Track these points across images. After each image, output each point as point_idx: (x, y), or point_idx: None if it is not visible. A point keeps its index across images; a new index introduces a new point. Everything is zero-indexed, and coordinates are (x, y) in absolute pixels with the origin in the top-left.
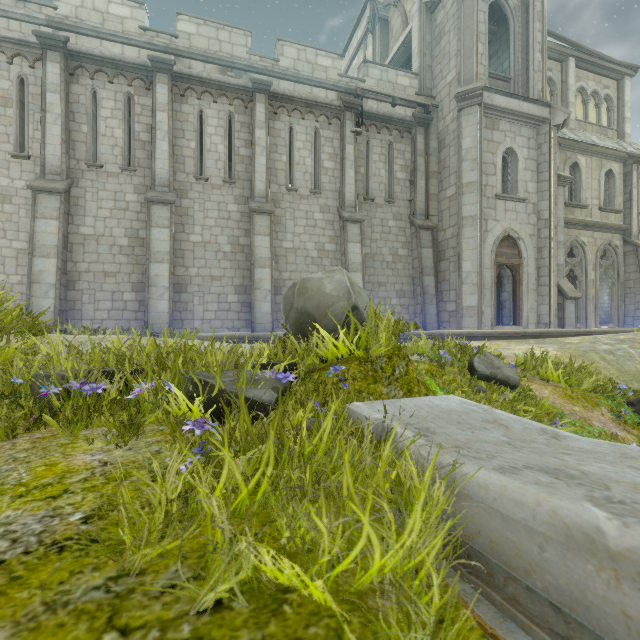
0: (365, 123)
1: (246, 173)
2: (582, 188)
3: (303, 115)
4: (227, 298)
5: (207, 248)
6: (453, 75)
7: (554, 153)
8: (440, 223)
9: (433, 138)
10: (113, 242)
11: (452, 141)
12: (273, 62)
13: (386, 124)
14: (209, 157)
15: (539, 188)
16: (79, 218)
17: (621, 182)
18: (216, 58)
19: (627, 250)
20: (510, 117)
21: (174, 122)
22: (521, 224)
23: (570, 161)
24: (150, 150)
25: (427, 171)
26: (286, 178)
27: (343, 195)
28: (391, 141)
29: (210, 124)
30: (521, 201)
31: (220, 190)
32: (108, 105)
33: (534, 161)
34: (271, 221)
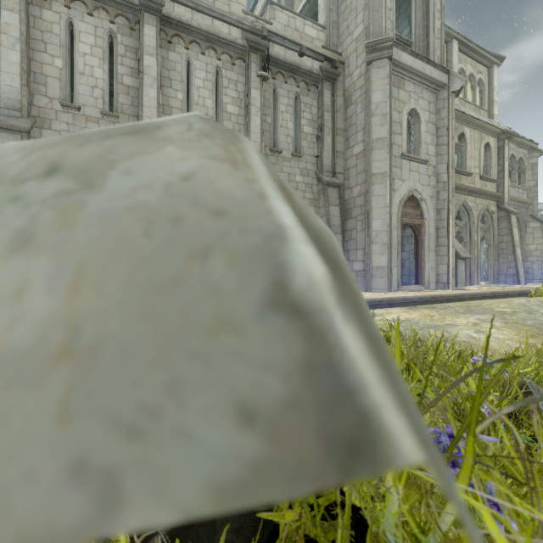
0: (272, 70)
1: (132, 107)
2: (467, 157)
3: (203, 49)
4: None
5: None
6: (360, 30)
7: (451, 119)
8: (346, 181)
9: (340, 95)
10: None
11: (359, 97)
12: None
13: (293, 74)
14: (82, 81)
15: (438, 151)
16: None
17: (495, 155)
18: None
19: (500, 215)
20: (414, 78)
21: (31, 30)
22: (423, 185)
23: (458, 131)
24: None
25: (334, 128)
26: None
27: None
28: (298, 93)
29: (83, 41)
30: (423, 162)
31: (97, 124)
32: None
33: (434, 125)
34: None
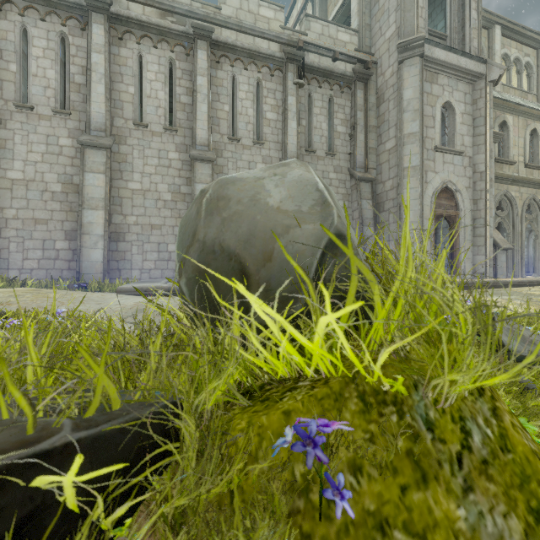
0: (307, 76)
1: (187, 121)
2: (510, 145)
3: (245, 65)
4: (167, 247)
5: (146, 196)
6: (393, 30)
7: (489, 108)
8: (379, 176)
9: (372, 93)
10: (44, 188)
11: (392, 95)
12: (215, 10)
13: (327, 78)
14: (149, 103)
15: (475, 142)
16: (6, 161)
17: None
18: (156, 1)
19: None
20: (448, 71)
21: (112, 65)
22: (458, 176)
23: (499, 119)
24: (86, 93)
25: (366, 125)
26: (228, 128)
27: (285, 146)
28: (332, 95)
29: (150, 69)
30: (458, 154)
31: (160, 137)
32: (40, 44)
33: (470, 116)
34: (213, 169)
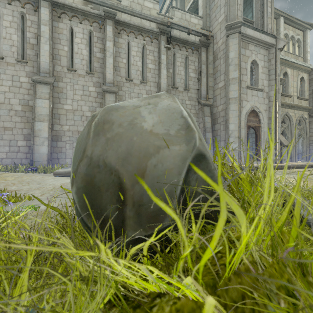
0: (172, 43)
1: (101, 68)
2: (289, 86)
3: (136, 35)
4: None
5: (75, 113)
6: (223, 17)
7: (278, 64)
8: (215, 103)
9: (211, 54)
10: (10, 108)
11: (222, 55)
12: (117, 1)
13: (184, 45)
14: (77, 57)
15: (269, 84)
16: None
17: (307, 84)
18: None
19: (311, 120)
20: (255, 42)
21: (53, 33)
22: (260, 104)
23: (283, 71)
24: (37, 50)
25: (207, 73)
26: (125, 73)
27: (160, 84)
28: (187, 55)
29: (77, 36)
30: (260, 90)
31: (84, 78)
32: (7, 19)
33: (267, 68)
34: (116, 98)
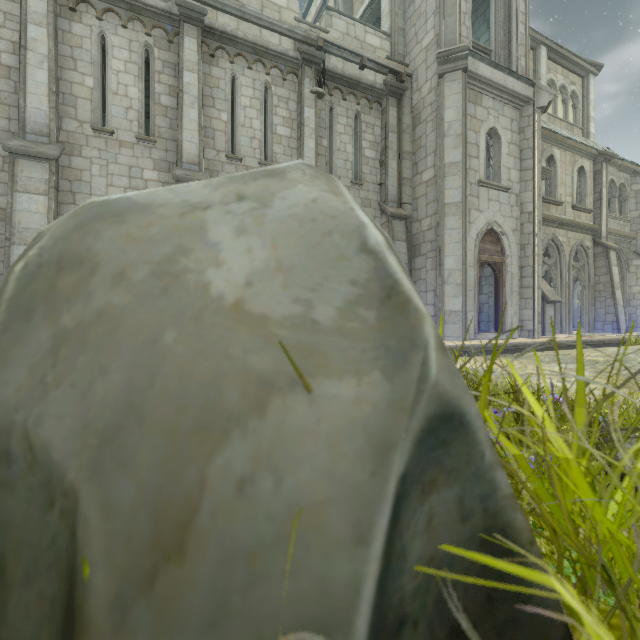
0: (328, 85)
1: (171, 130)
2: (557, 183)
3: (250, 63)
4: None
5: None
6: (431, 37)
7: (538, 139)
8: (415, 212)
9: (407, 112)
10: None
11: (429, 115)
12: None
13: (353, 90)
14: (115, 102)
15: (522, 177)
16: None
17: (591, 180)
18: None
19: (597, 252)
20: (494, 92)
21: (59, 45)
22: (504, 217)
23: (546, 153)
24: (19, 81)
25: (400, 151)
26: (227, 142)
27: None
28: (359, 111)
29: (117, 56)
30: (505, 190)
31: (132, 149)
32: None
33: (517, 146)
34: None
